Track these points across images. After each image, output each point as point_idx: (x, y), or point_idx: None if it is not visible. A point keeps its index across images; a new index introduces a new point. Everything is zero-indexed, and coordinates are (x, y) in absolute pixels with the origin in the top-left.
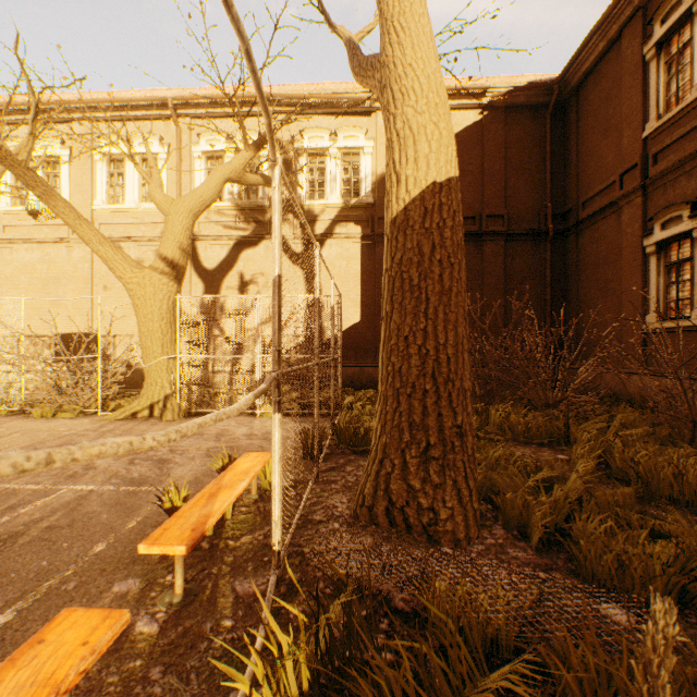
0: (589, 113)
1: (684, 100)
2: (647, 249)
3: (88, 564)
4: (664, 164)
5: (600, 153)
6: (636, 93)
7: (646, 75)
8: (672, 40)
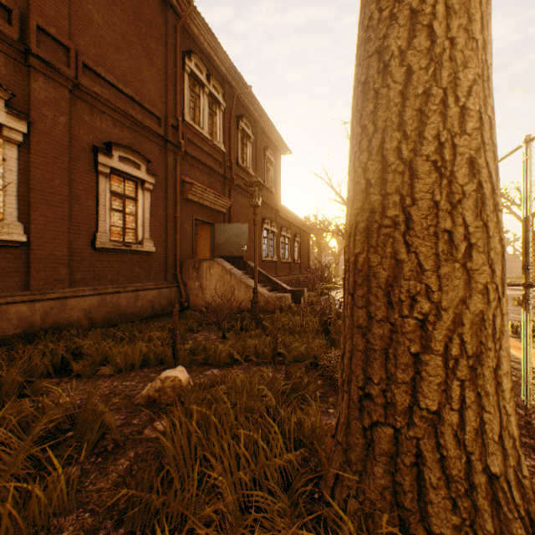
0: None
1: None
2: None
3: None
4: None
5: None
6: None
7: None
8: None
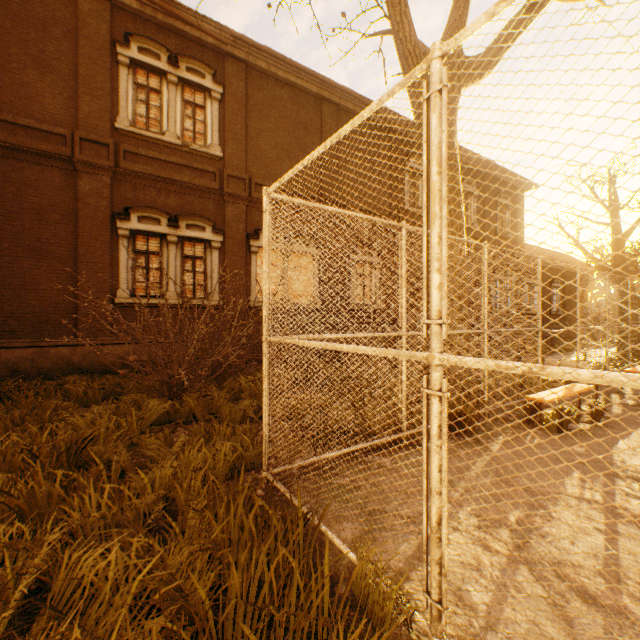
0: (1, 6)
1: (163, 136)
2: (121, 231)
3: (639, 424)
4: (141, 169)
5: (30, 80)
6: (105, 75)
7: (113, 70)
8: (138, 70)
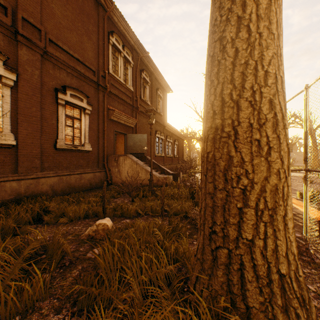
0: None
1: None
2: None
3: None
4: None
5: None
6: None
7: None
8: None
